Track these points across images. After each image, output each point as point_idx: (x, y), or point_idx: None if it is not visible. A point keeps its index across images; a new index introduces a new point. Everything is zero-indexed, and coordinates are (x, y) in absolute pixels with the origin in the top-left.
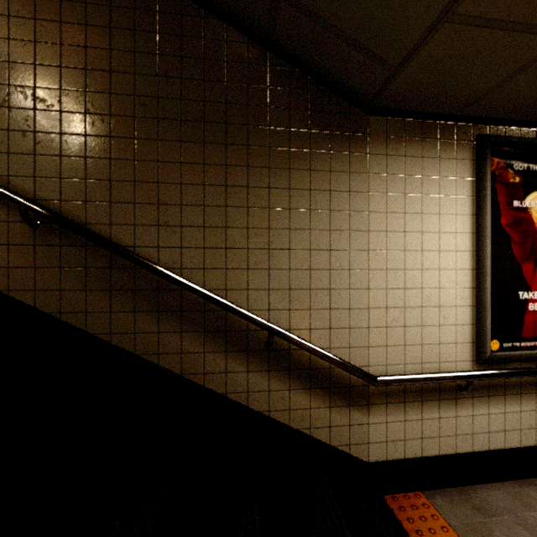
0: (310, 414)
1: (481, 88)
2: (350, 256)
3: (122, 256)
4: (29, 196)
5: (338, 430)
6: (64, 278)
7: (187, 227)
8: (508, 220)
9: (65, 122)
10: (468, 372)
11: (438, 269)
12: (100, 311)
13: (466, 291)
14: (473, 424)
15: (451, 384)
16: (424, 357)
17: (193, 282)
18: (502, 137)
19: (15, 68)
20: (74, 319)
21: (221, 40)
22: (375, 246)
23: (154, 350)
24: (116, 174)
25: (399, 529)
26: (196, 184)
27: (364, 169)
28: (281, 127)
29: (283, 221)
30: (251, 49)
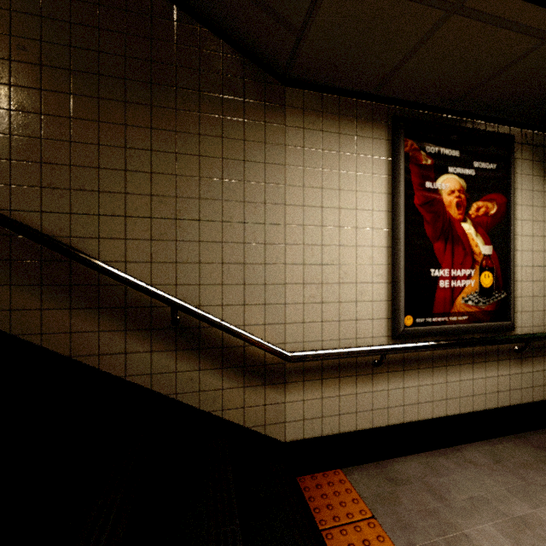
0: (222, 395)
1: (387, 64)
2: (265, 230)
3: None
4: None
5: (253, 410)
6: None
7: (78, 191)
8: (421, 200)
9: None
10: (381, 346)
11: (355, 246)
12: None
13: (382, 268)
14: (389, 398)
15: (368, 360)
16: (342, 333)
17: (85, 252)
18: (415, 119)
19: None
20: None
21: None
22: (292, 220)
23: (36, 329)
24: None
25: (302, 502)
26: (89, 143)
27: (280, 141)
28: (190, 89)
29: (192, 189)
30: (155, 1)
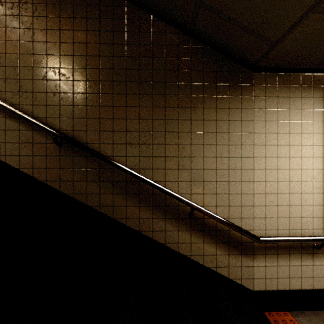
0: (216, 258)
1: None
2: (241, 161)
3: (107, 162)
4: (57, 129)
5: (234, 269)
6: (75, 174)
7: (142, 144)
8: None
9: (76, 86)
10: (322, 237)
11: (300, 169)
12: (94, 193)
13: (320, 183)
14: None
15: (310, 244)
16: (291, 225)
17: (146, 177)
18: None
19: (50, 58)
20: (80, 197)
21: (162, 33)
22: (258, 154)
23: (124, 216)
24: (103, 115)
25: None
26: (148, 119)
27: (251, 106)
28: (198, 82)
29: (199, 139)
30: (180, 37)
